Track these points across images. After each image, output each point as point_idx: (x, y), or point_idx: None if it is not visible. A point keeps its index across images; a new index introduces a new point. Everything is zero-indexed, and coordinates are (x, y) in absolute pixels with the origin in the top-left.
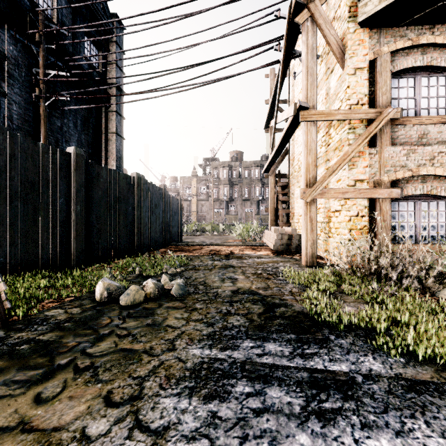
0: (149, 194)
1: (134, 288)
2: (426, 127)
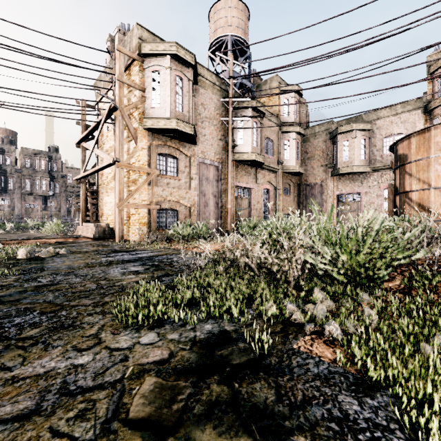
0: None
1: (46, 250)
2: (170, 180)
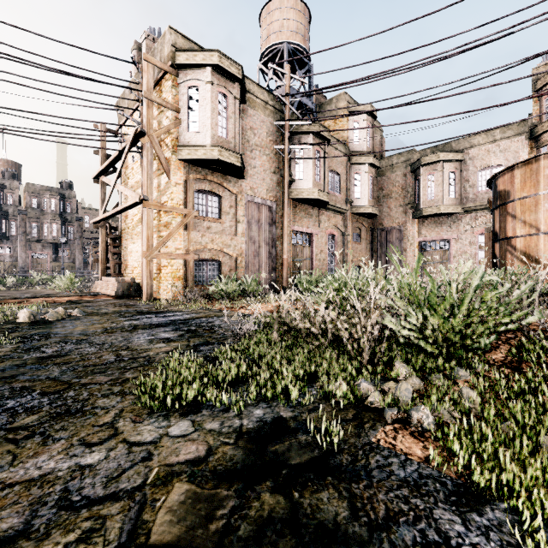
0: None
1: (54, 312)
2: (211, 223)
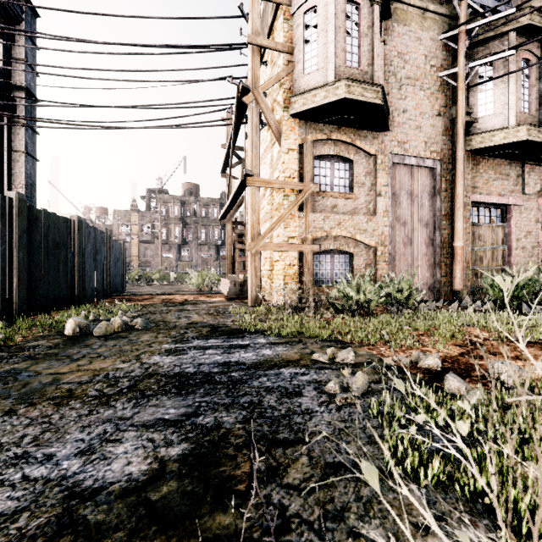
0: (90, 238)
1: (104, 323)
2: (337, 200)
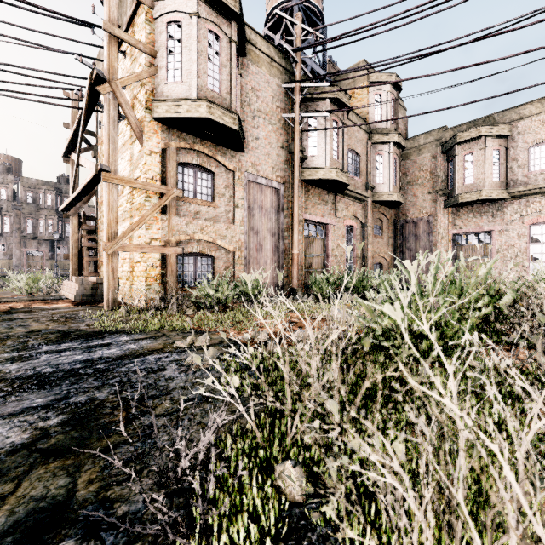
0: None
1: None
2: (200, 207)
